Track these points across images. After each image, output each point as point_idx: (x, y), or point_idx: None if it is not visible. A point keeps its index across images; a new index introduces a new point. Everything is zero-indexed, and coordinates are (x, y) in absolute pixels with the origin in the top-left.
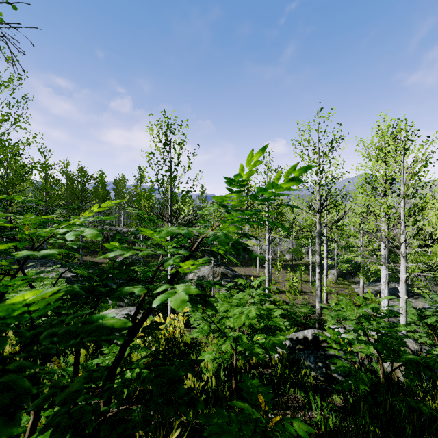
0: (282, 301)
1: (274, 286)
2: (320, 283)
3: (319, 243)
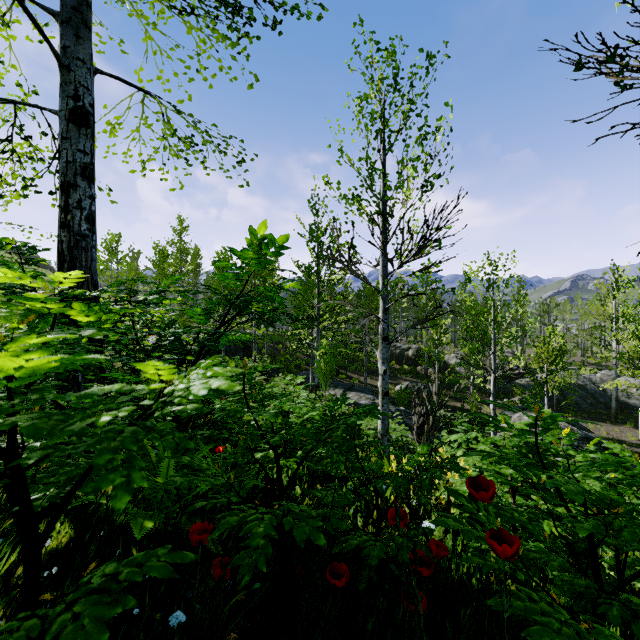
0: None
1: None
2: None
3: None
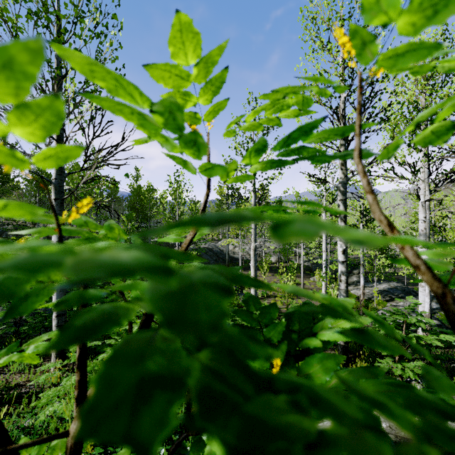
0: None
1: (260, 290)
2: (346, 269)
3: (345, 201)
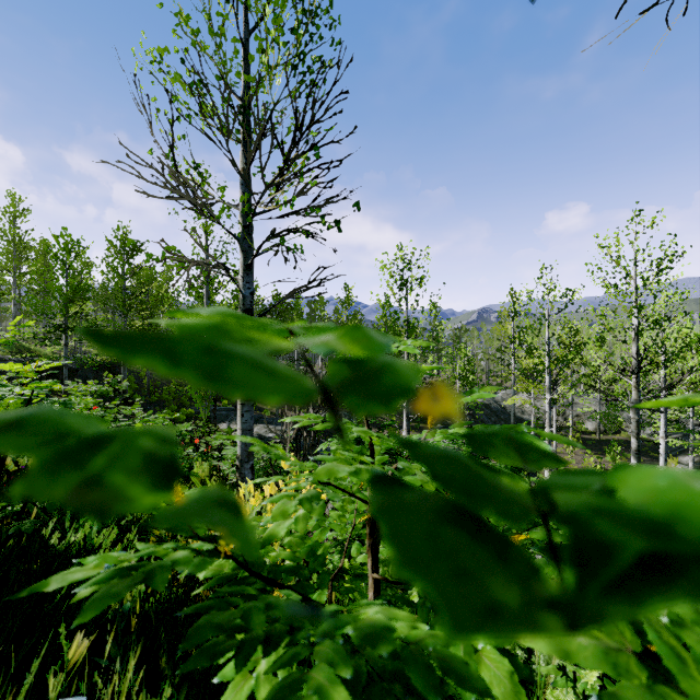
0: None
1: None
2: None
3: (637, 420)
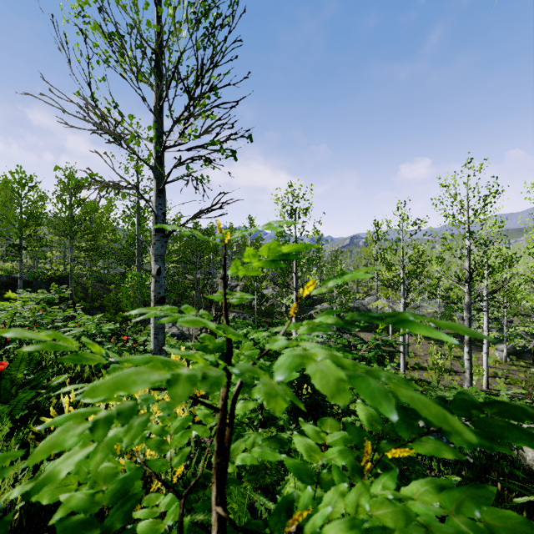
0: (423, 380)
1: (413, 360)
2: (470, 365)
3: (469, 318)
